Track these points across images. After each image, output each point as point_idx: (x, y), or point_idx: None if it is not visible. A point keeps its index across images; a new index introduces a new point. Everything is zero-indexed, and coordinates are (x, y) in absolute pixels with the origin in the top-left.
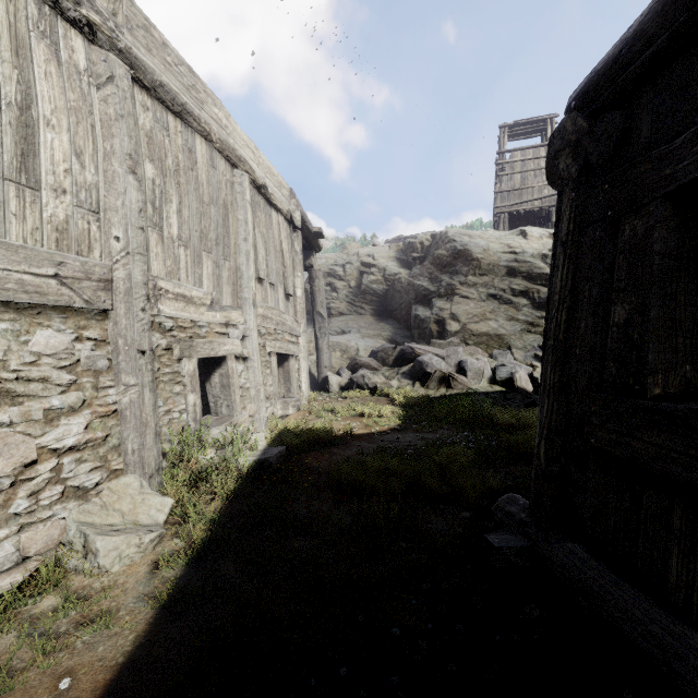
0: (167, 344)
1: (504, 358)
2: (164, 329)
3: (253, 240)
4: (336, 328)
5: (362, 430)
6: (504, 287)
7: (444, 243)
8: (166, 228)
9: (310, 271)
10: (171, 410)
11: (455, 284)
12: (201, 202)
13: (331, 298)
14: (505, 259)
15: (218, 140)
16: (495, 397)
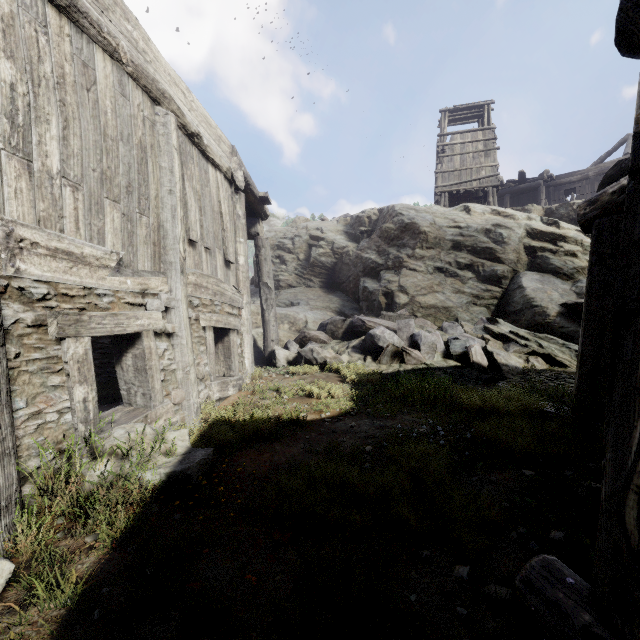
0: (36, 318)
1: (454, 330)
2: (29, 298)
3: (181, 194)
4: (285, 300)
5: (311, 415)
6: (450, 260)
7: (391, 217)
8: (37, 157)
9: (256, 239)
10: (42, 411)
11: (402, 256)
12: (102, 134)
13: (280, 270)
14: (451, 233)
15: (130, 62)
16: (452, 373)
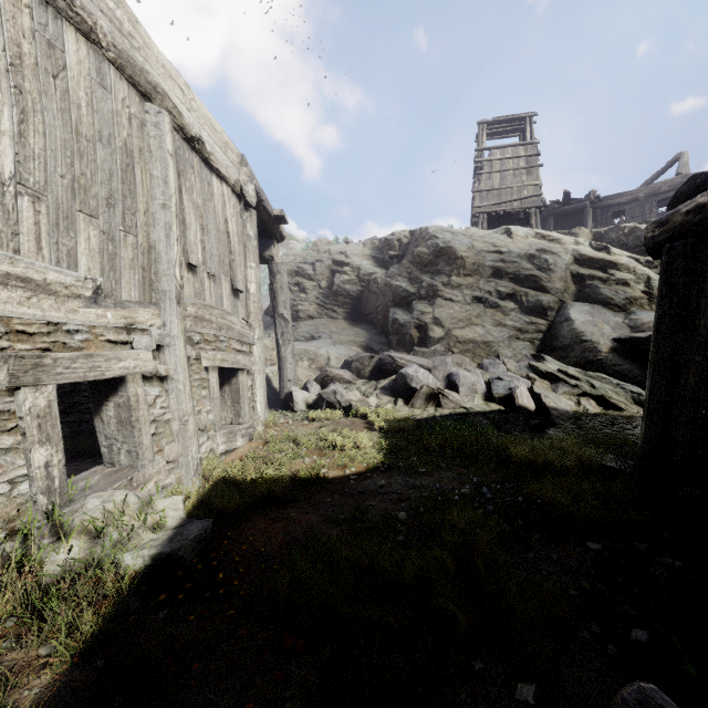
0: None
1: (496, 369)
2: None
3: (178, 209)
4: (304, 333)
5: (333, 471)
6: (490, 289)
7: (424, 240)
8: None
9: (270, 264)
10: None
11: (437, 285)
12: (74, 132)
13: (299, 299)
14: (490, 258)
15: (112, 46)
16: (495, 419)
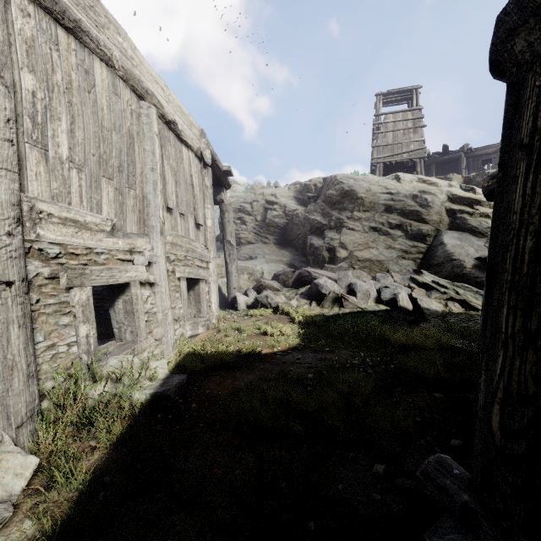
0: (51, 272)
1: (385, 280)
2: (46, 257)
3: (161, 171)
4: (245, 255)
5: (265, 349)
6: (383, 221)
7: (334, 185)
8: (51, 147)
9: (220, 204)
10: (56, 344)
11: (343, 218)
12: (100, 126)
13: (240, 229)
14: (383, 198)
15: (121, 67)
16: (382, 315)
